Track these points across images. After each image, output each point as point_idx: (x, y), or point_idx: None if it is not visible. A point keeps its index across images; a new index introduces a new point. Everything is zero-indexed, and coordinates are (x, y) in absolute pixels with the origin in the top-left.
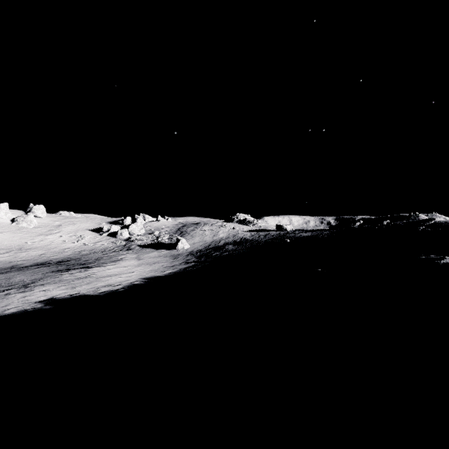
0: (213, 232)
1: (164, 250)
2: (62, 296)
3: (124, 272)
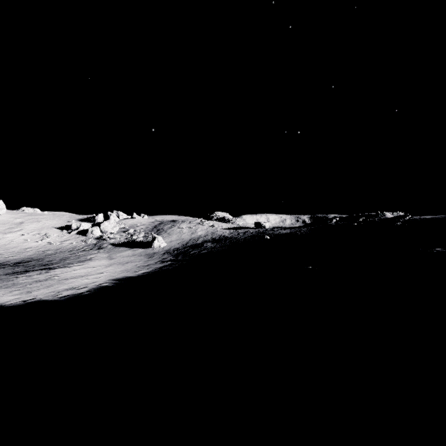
0: (191, 230)
1: (139, 249)
2: (13, 302)
3: (92, 273)
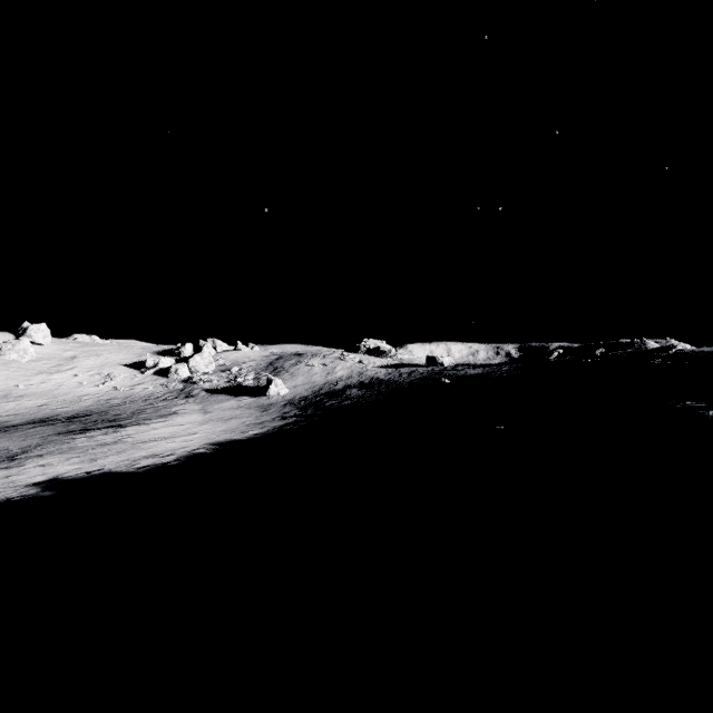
0: (327, 368)
1: (247, 398)
2: (74, 474)
3: (180, 434)
